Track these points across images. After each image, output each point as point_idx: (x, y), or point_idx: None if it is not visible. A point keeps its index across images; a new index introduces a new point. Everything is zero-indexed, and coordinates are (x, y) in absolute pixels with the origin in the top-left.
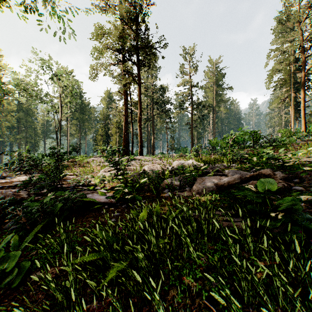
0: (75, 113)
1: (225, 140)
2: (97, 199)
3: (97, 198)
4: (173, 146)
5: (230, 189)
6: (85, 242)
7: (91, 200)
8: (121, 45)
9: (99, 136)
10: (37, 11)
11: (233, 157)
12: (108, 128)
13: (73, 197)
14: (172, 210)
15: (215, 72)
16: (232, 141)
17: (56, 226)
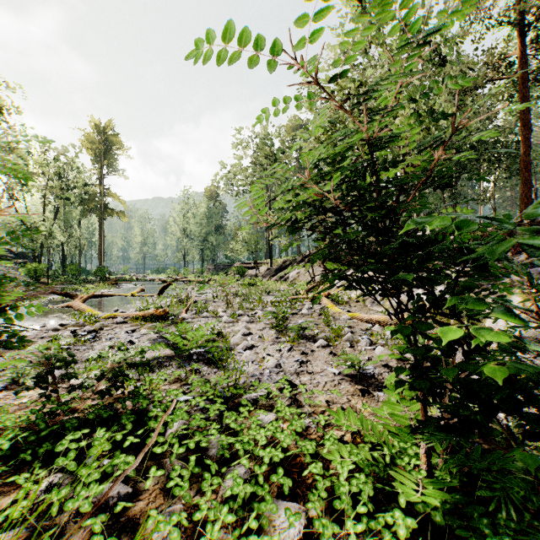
0: None
1: None
2: None
3: None
4: None
5: None
6: None
7: None
8: None
9: None
10: None
11: None
12: None
13: None
14: None
15: None
16: None
17: None
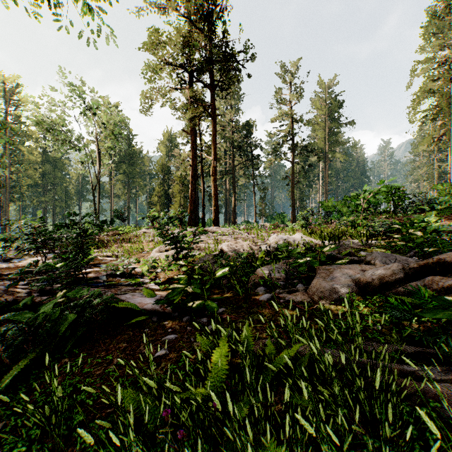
0: (122, 165)
1: (354, 201)
2: (140, 304)
3: (139, 301)
4: (264, 211)
5: (385, 291)
6: (102, 407)
7: (128, 305)
8: (185, 58)
9: (156, 197)
10: (54, 0)
11: (370, 229)
12: (168, 185)
13: (94, 303)
14: (283, 344)
15: (327, 100)
16: (366, 202)
17: (60, 359)
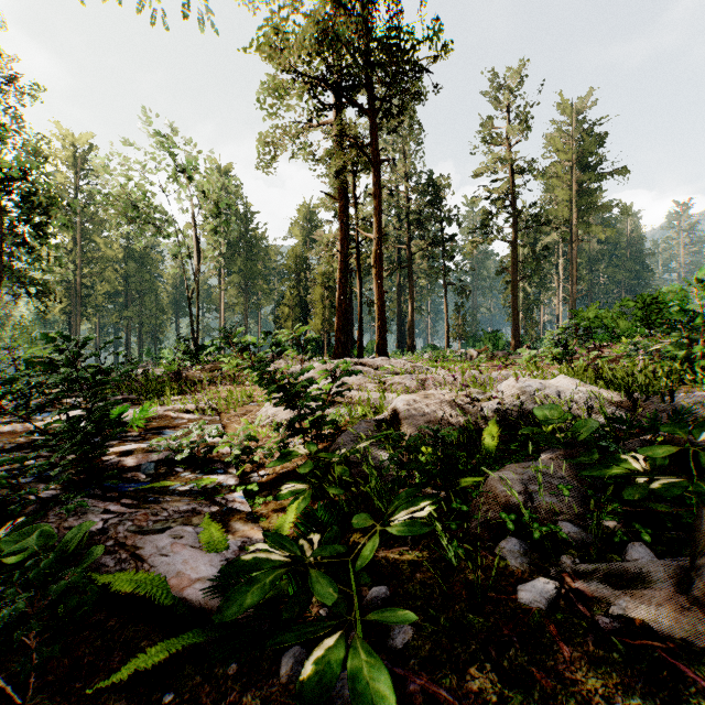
0: (236, 259)
1: (684, 304)
2: (177, 581)
3: (180, 567)
4: (462, 328)
5: None
6: None
7: (143, 588)
8: (329, 65)
9: (286, 308)
10: None
11: None
12: (305, 289)
13: (5, 614)
14: None
15: (575, 135)
16: None
17: None
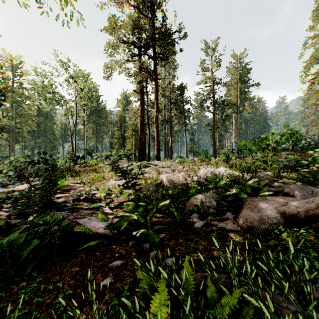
0: (92, 117)
1: (265, 141)
2: (94, 228)
3: (94, 225)
4: (193, 149)
5: (310, 223)
6: None
7: (84, 230)
8: (136, 37)
9: (115, 139)
10: None
11: (279, 164)
12: (124, 131)
13: (52, 230)
14: (226, 291)
15: (239, 68)
16: (274, 142)
17: (20, 281)
